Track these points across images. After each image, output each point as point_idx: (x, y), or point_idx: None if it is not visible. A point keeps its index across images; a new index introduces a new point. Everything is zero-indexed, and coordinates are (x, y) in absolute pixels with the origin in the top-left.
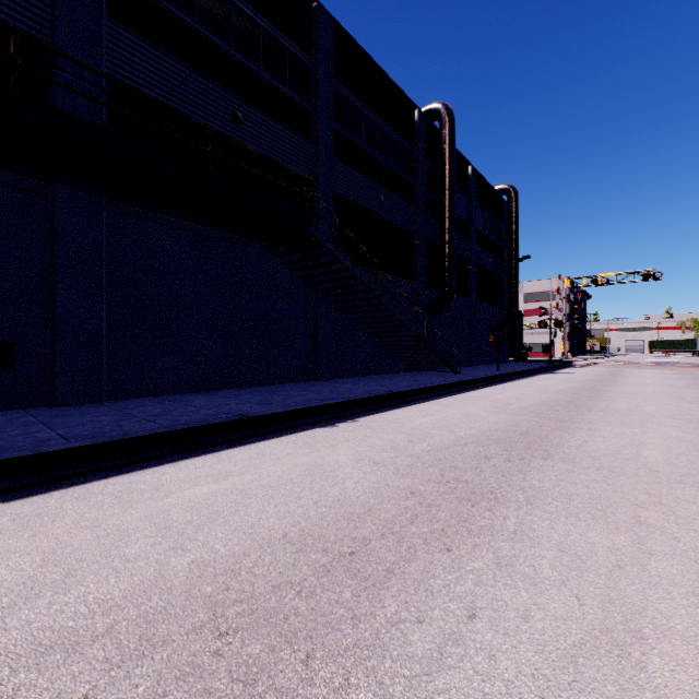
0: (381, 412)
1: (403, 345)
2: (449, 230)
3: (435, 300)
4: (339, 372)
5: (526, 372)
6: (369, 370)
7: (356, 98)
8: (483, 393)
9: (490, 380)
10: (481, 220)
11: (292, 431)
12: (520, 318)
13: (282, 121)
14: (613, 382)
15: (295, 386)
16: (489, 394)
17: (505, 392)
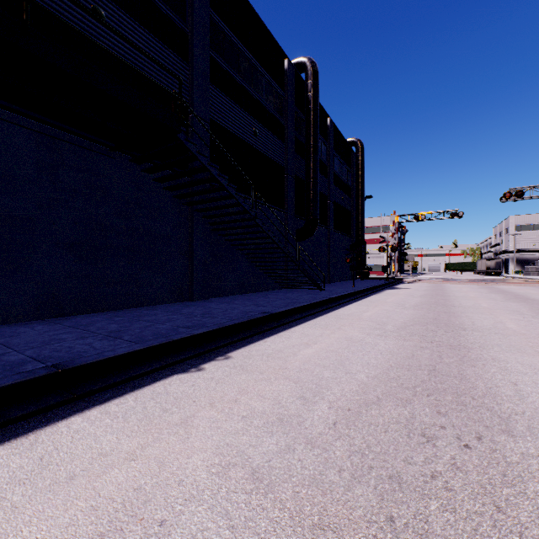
0: (258, 340)
1: (276, 265)
2: (314, 167)
3: (302, 227)
4: (215, 291)
5: (375, 288)
6: (245, 289)
7: (233, 33)
8: (352, 311)
9: (351, 296)
10: (336, 164)
11: (134, 385)
12: (363, 245)
13: (154, 33)
14: (448, 297)
15: (167, 307)
16: (359, 312)
17: (370, 309)
